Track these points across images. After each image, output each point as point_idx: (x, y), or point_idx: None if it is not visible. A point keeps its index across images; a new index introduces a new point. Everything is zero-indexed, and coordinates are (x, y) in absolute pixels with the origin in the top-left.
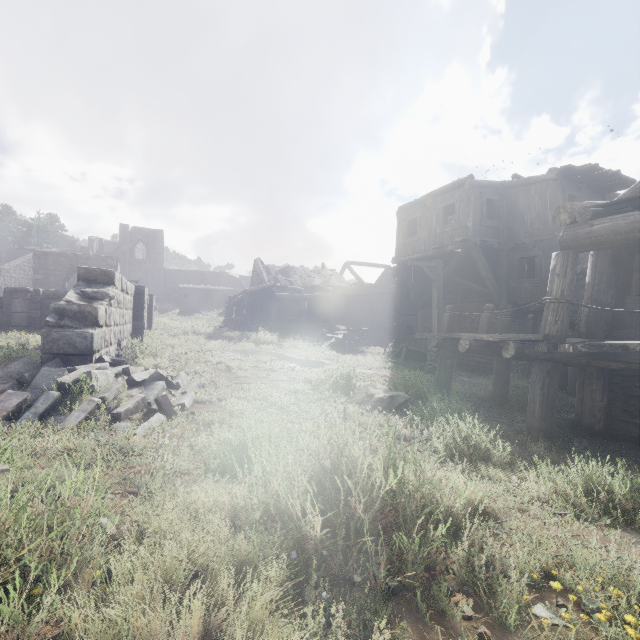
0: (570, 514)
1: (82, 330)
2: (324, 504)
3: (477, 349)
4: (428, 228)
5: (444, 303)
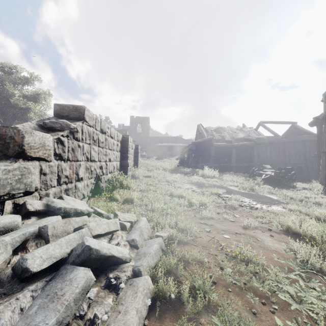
0: None
1: None
2: None
3: None
4: None
5: None
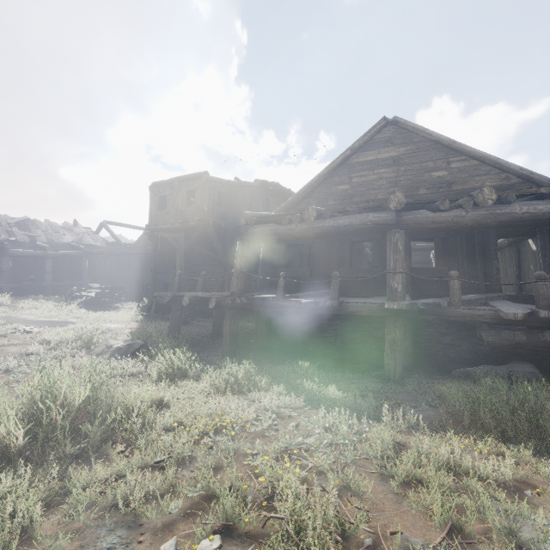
0: (212, 393)
1: None
2: (33, 426)
3: (196, 303)
4: (176, 205)
5: (190, 265)
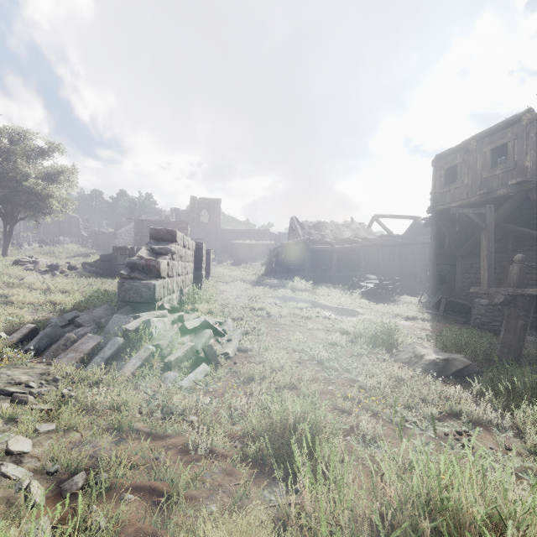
0: None
1: (147, 281)
2: None
3: None
4: (471, 173)
5: None
